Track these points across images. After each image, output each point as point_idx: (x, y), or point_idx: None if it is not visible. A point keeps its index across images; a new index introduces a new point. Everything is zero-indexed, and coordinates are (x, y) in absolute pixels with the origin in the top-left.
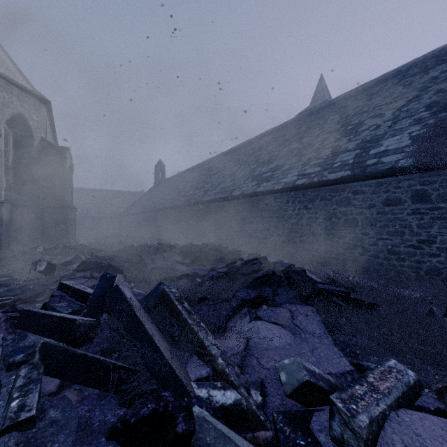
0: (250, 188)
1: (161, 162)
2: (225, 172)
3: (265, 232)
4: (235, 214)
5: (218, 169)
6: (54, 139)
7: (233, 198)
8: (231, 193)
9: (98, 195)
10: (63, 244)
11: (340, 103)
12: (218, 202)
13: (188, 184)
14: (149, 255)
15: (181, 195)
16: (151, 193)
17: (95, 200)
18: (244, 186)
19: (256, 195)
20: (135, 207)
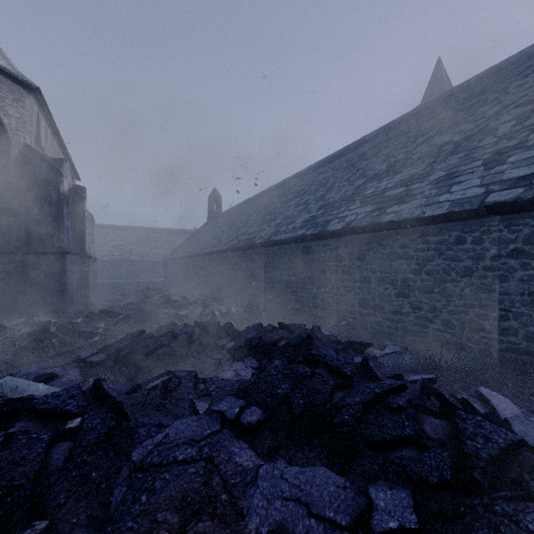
0: (363, 216)
1: (216, 191)
2: (306, 196)
3: (398, 299)
4: (333, 264)
5: (295, 193)
6: (66, 156)
7: (329, 236)
8: (324, 226)
9: (140, 235)
10: (38, 319)
11: (519, 65)
12: (300, 242)
13: (251, 216)
14: (169, 362)
15: (241, 232)
16: (202, 231)
17: (137, 241)
18: (349, 215)
19: (379, 230)
20: (182, 248)
